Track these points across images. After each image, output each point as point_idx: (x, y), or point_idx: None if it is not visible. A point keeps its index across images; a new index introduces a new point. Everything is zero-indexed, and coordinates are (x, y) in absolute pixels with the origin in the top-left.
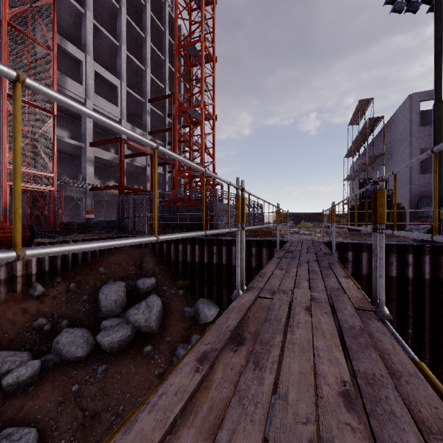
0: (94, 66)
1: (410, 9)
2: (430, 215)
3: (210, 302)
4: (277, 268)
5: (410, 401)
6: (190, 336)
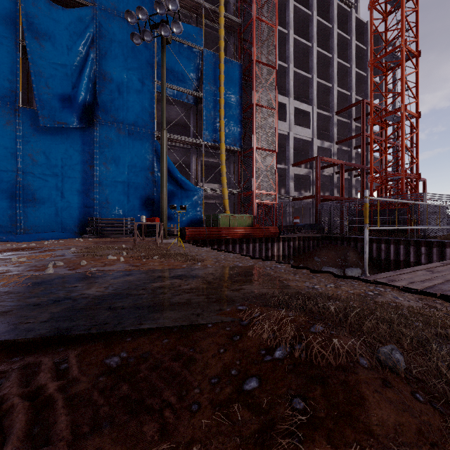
0: (294, 104)
1: None
2: None
3: None
4: None
5: None
6: None
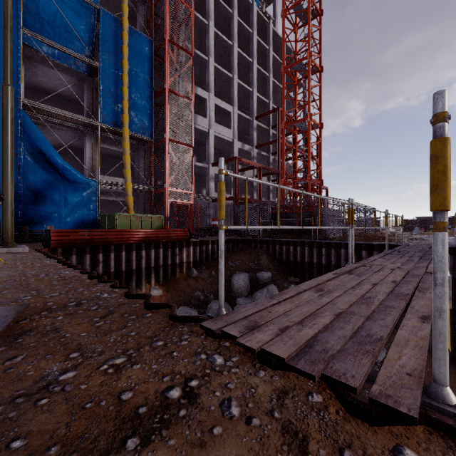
0: (214, 101)
1: None
2: None
3: None
4: (380, 258)
5: (421, 285)
6: None
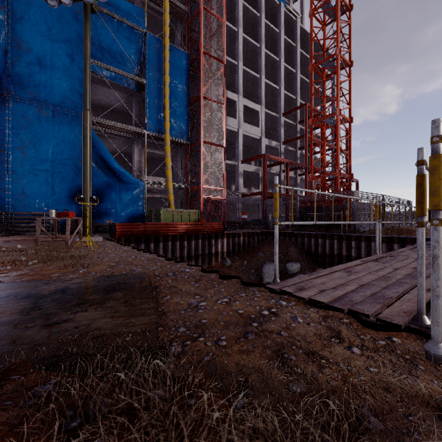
0: (243, 102)
1: None
2: None
3: None
4: (409, 250)
5: None
6: None
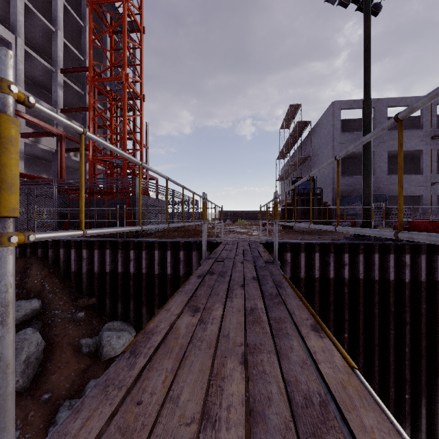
0: None
1: (342, 1)
2: (350, 213)
3: (123, 326)
4: (188, 306)
5: None
6: (85, 382)
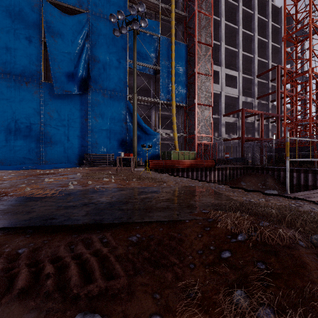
0: (224, 71)
1: None
2: None
3: None
4: None
5: None
6: None
